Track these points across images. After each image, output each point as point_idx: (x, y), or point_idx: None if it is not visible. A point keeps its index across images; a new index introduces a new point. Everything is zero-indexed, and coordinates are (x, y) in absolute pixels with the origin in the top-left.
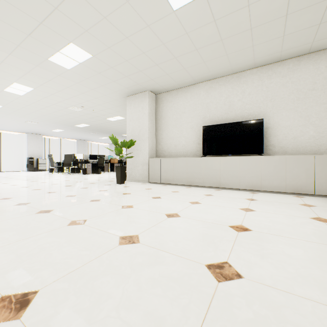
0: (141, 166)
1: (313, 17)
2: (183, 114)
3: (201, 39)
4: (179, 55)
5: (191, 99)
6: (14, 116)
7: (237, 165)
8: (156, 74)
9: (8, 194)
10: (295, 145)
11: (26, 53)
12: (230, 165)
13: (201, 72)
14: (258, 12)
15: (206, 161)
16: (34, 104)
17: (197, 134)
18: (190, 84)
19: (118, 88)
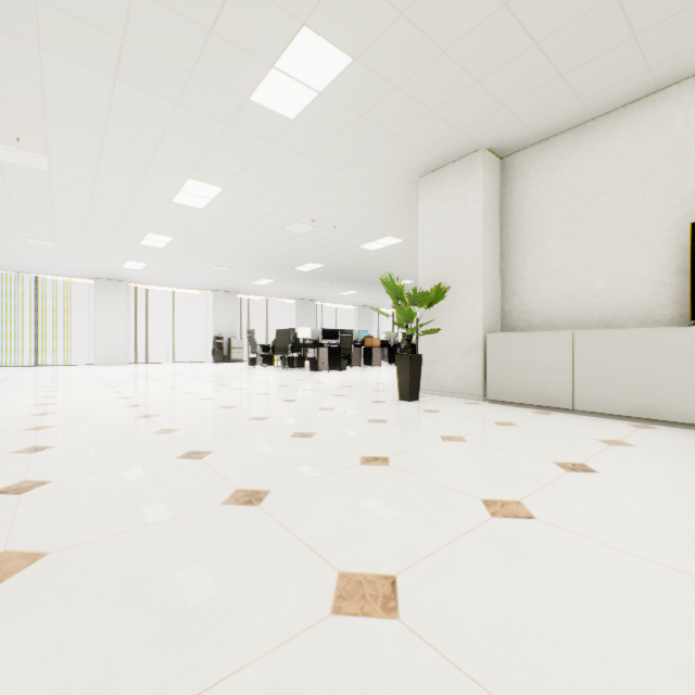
0: (460, 356)
1: None
2: (598, 197)
3: None
4: None
5: (631, 146)
6: (191, 257)
7: None
8: (523, 85)
9: (174, 417)
10: None
11: (207, 92)
12: None
13: (694, 36)
14: None
15: None
16: (223, 227)
17: (660, 252)
18: (629, 100)
19: (401, 154)
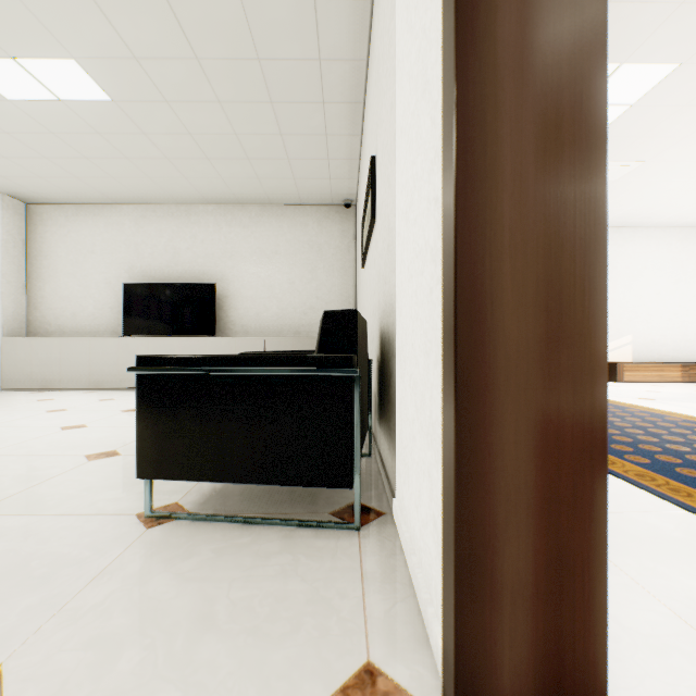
0: None
1: (245, 170)
2: (90, 254)
3: (88, 147)
4: (54, 156)
5: (107, 230)
6: None
7: (175, 351)
8: (12, 171)
9: None
10: (258, 324)
11: None
12: (165, 351)
13: (116, 189)
14: (165, 144)
15: (126, 344)
16: None
17: (120, 295)
18: (104, 202)
19: None
